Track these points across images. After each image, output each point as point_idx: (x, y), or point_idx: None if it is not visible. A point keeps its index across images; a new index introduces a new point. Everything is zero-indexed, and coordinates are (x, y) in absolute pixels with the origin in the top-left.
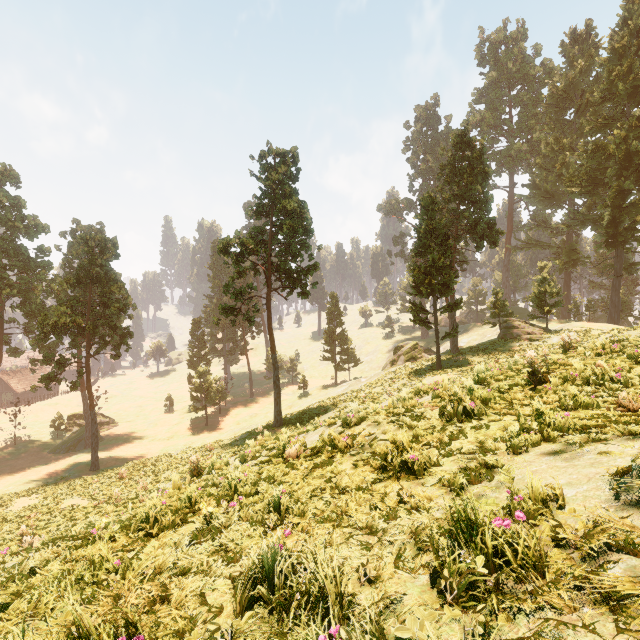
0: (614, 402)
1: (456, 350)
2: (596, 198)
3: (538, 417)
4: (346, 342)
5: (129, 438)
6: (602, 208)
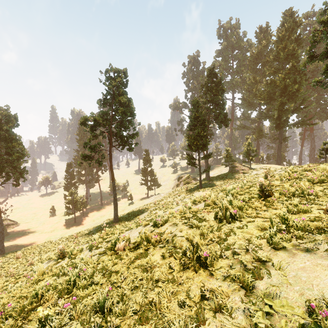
0: (317, 207)
1: (209, 178)
2: (270, 106)
3: (283, 220)
4: (153, 175)
5: (26, 232)
6: (274, 110)
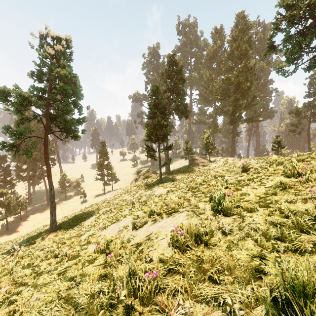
0: None
1: (169, 172)
2: (225, 103)
3: None
4: (110, 169)
5: None
6: (229, 106)
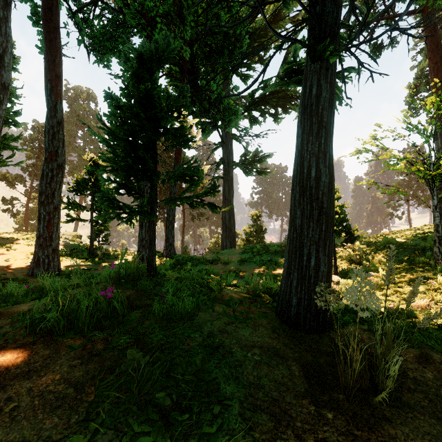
0: None
1: None
2: None
3: None
4: None
5: None
6: None
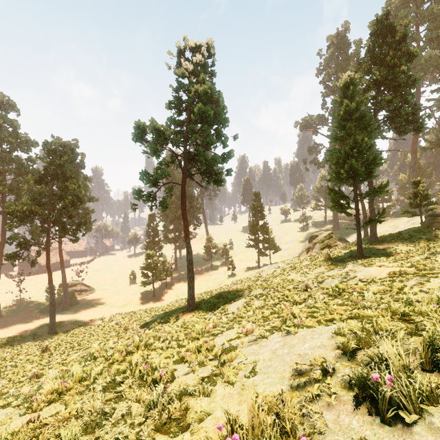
0: None
1: (375, 238)
2: None
3: None
4: (267, 232)
5: (96, 304)
6: None
